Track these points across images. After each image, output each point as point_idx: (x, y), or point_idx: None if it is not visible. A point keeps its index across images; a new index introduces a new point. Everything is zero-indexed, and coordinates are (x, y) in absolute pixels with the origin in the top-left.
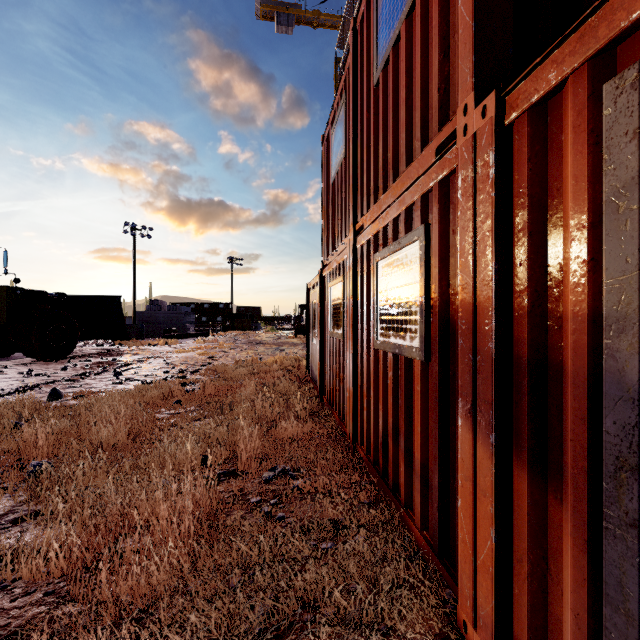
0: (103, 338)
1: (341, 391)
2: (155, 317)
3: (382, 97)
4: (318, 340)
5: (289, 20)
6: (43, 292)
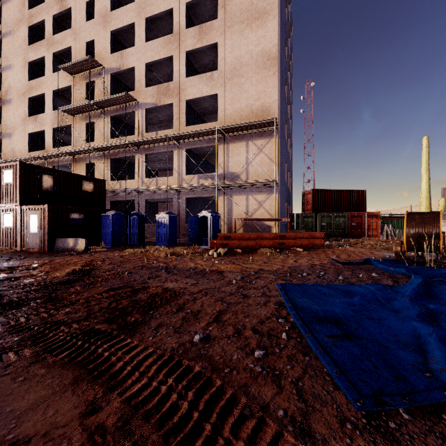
0: None
1: None
2: None
3: (5, 189)
4: None
5: None
6: None
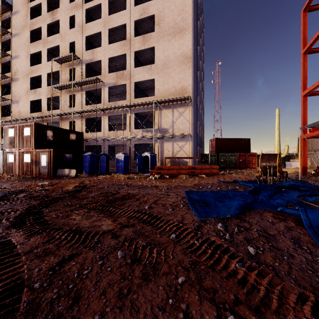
0: None
1: (14, 170)
2: None
3: (25, 139)
4: (2, 163)
5: None
6: None
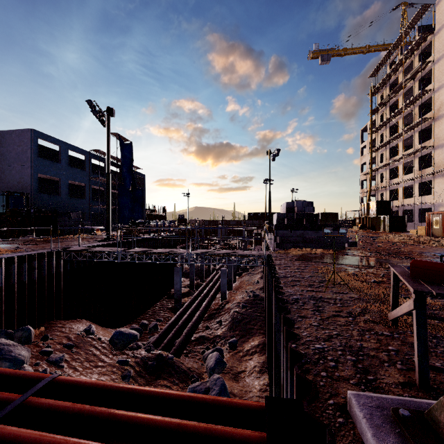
0: None
1: None
2: None
3: None
4: None
5: (328, 57)
6: None
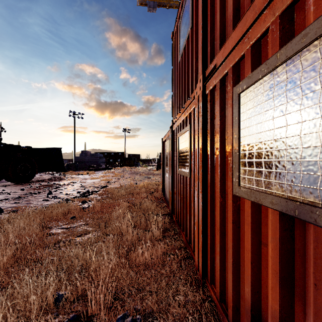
0: (51, 171)
1: (188, 219)
2: (84, 159)
3: None
4: (169, 175)
5: (154, 5)
6: (18, 146)
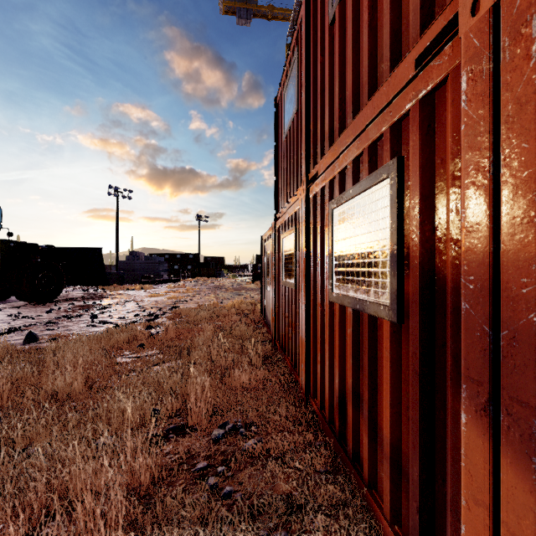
0: (86, 284)
1: (293, 339)
2: (134, 266)
3: (339, 32)
4: (271, 288)
5: (247, 14)
6: (34, 244)
